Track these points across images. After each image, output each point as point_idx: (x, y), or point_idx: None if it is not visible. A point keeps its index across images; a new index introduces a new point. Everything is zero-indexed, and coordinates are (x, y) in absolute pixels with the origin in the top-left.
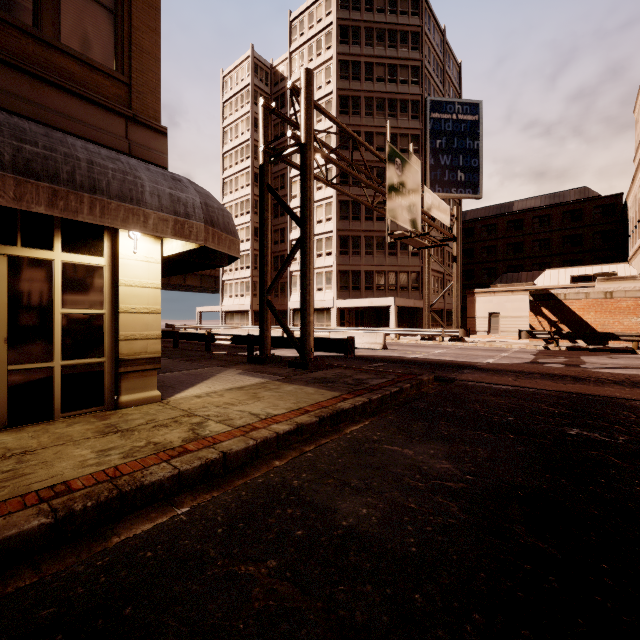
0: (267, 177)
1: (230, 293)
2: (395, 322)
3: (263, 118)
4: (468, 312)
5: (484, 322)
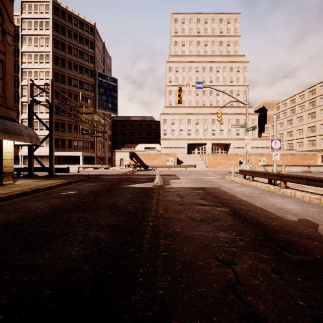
0: (32, 109)
1: None
2: (82, 162)
3: (30, 87)
4: (113, 158)
5: (118, 162)
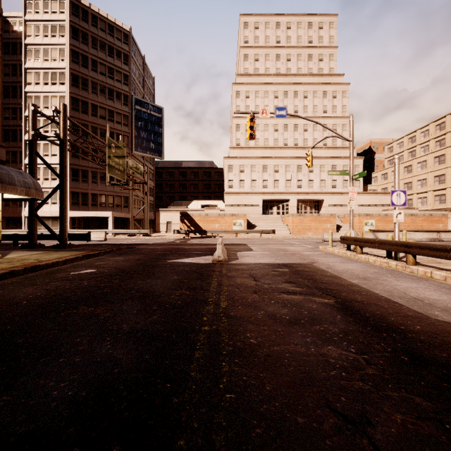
0: (35, 147)
1: None
2: (113, 226)
3: (32, 115)
4: (156, 221)
5: (164, 226)
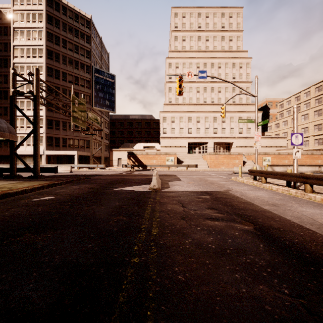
0: (15, 101)
1: None
2: (77, 162)
3: (12, 77)
4: (110, 158)
5: (116, 162)
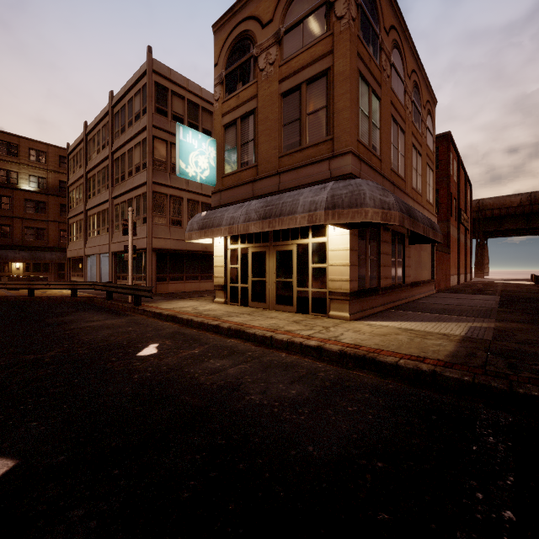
0: None
1: None
2: None
3: None
4: None
5: None
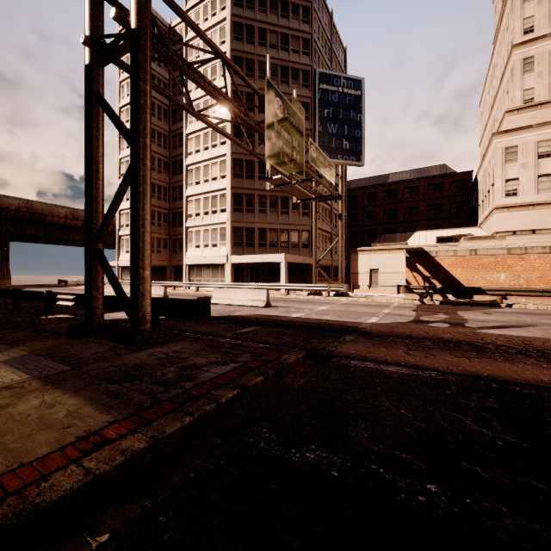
0: (95, 83)
1: (127, 248)
2: (285, 277)
3: (89, 2)
4: (352, 268)
5: (366, 277)
